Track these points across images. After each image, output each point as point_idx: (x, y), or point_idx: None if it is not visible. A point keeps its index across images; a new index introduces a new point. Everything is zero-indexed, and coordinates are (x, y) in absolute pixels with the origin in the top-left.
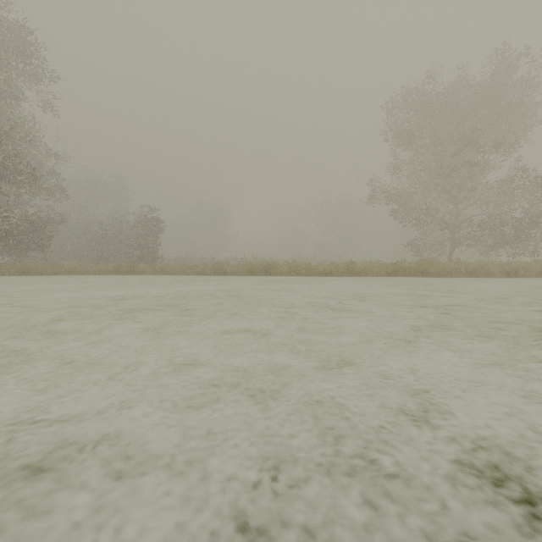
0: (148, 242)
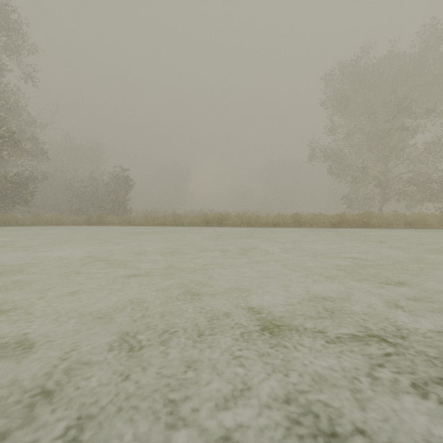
0: (119, 197)
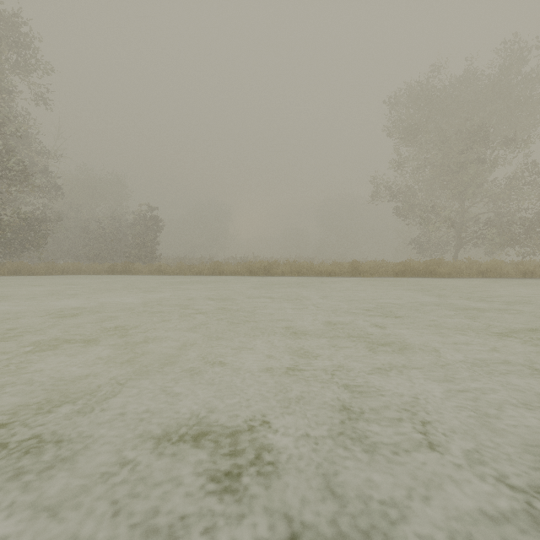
0: (146, 241)
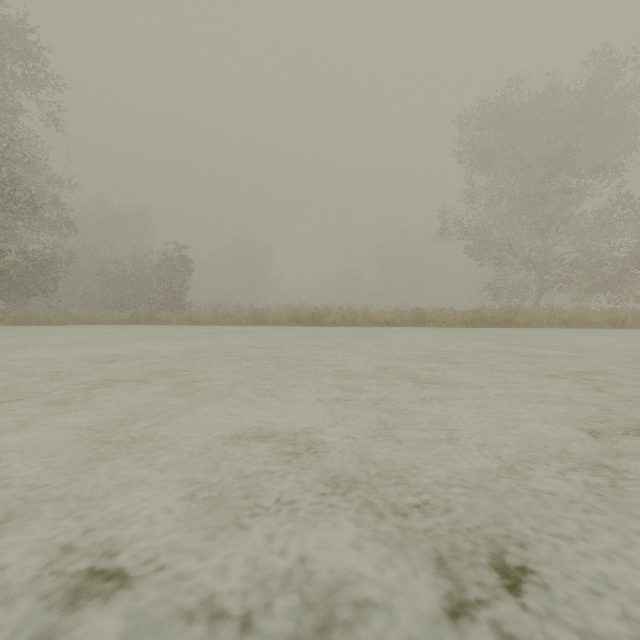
0: (174, 286)
